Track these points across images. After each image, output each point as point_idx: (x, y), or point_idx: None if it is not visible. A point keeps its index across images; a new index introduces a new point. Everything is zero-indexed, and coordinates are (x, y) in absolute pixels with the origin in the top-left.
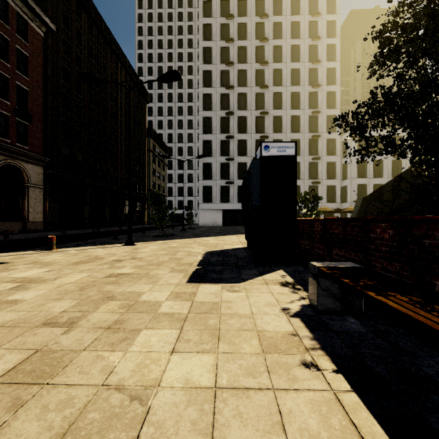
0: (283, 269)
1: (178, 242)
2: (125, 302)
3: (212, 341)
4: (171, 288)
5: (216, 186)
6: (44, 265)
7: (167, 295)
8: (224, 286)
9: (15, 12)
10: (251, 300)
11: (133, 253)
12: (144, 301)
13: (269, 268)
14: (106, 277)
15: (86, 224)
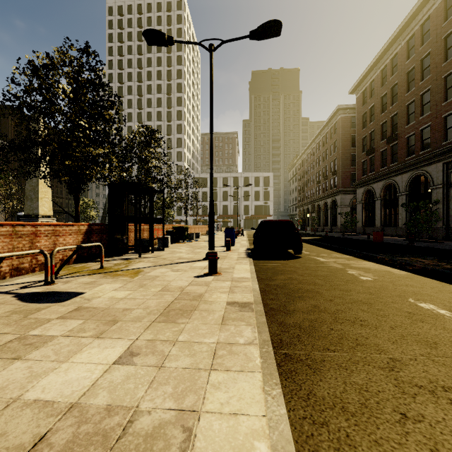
0: None
1: None
2: None
3: None
4: None
5: None
6: None
7: None
8: None
9: None
10: None
11: None
12: None
13: None
14: None
15: None
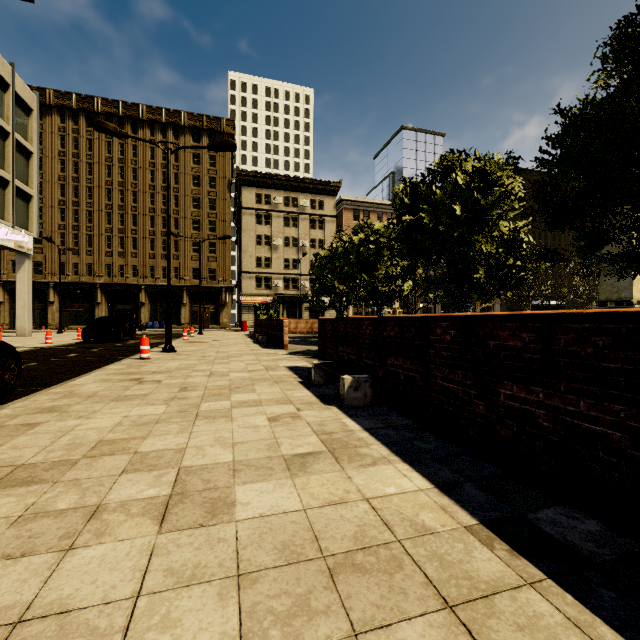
0: None
1: None
2: None
3: None
4: None
5: None
6: None
7: None
8: None
9: None
10: None
11: None
12: None
13: None
14: None
15: None
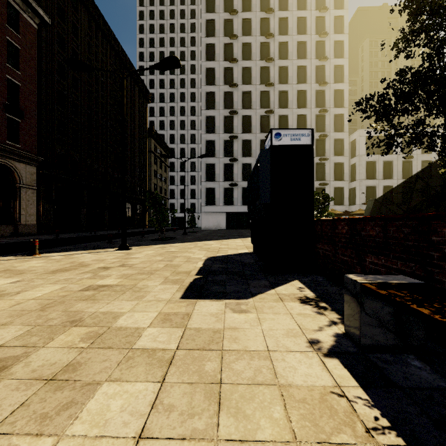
0: (299, 280)
1: (178, 246)
2: (93, 329)
3: (209, 411)
4: (159, 306)
5: (219, 188)
6: (15, 274)
7: (152, 318)
8: (228, 303)
9: (5, 2)
10: (264, 326)
11: (124, 259)
12: (119, 328)
13: (282, 278)
14: (82, 290)
15: (83, 227)
